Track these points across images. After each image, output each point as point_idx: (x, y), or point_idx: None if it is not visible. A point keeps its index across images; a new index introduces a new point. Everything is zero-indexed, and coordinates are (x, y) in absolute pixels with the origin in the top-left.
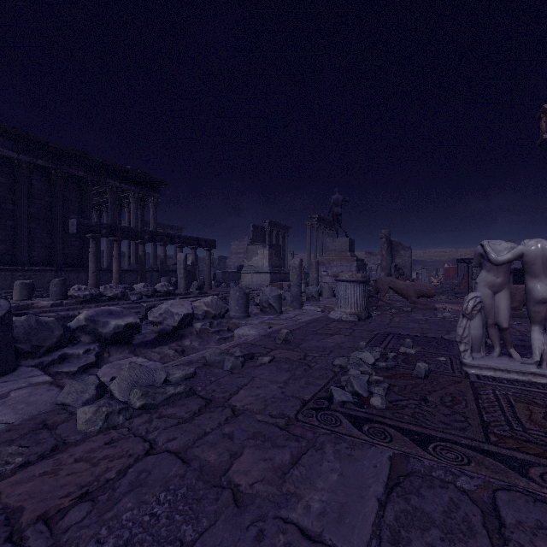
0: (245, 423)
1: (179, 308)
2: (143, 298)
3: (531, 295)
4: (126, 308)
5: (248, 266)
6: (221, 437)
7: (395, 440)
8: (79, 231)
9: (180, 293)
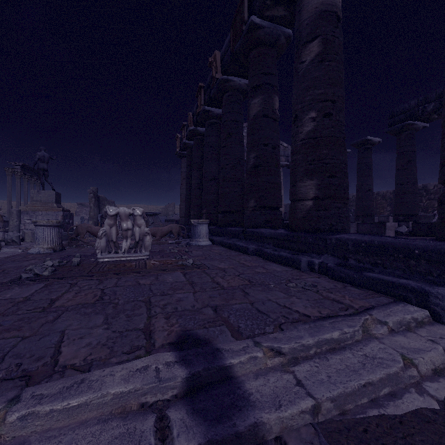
0: None
1: None
2: None
3: (122, 228)
4: None
5: None
6: None
7: (50, 280)
8: None
9: None
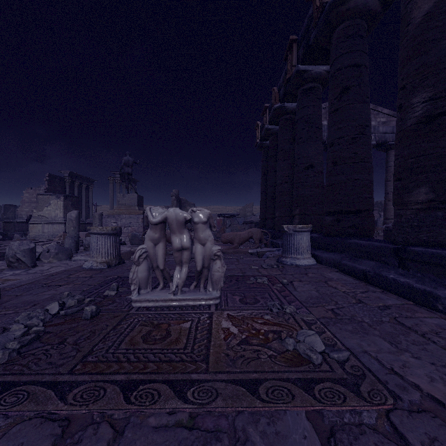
0: None
1: None
2: None
3: (173, 245)
4: None
5: (38, 216)
6: None
7: None
8: None
9: None
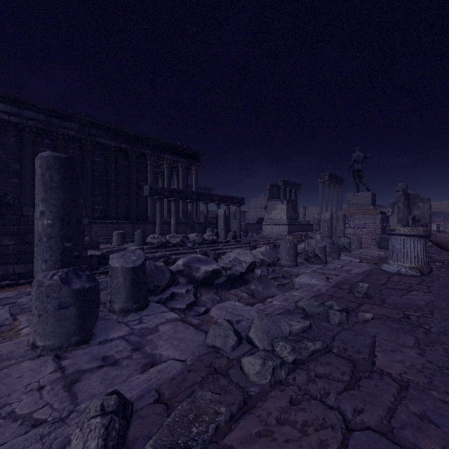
0: (428, 401)
1: (245, 257)
2: (195, 245)
3: None
4: (185, 253)
5: (268, 218)
6: (417, 418)
7: None
8: (150, 194)
9: (221, 241)
